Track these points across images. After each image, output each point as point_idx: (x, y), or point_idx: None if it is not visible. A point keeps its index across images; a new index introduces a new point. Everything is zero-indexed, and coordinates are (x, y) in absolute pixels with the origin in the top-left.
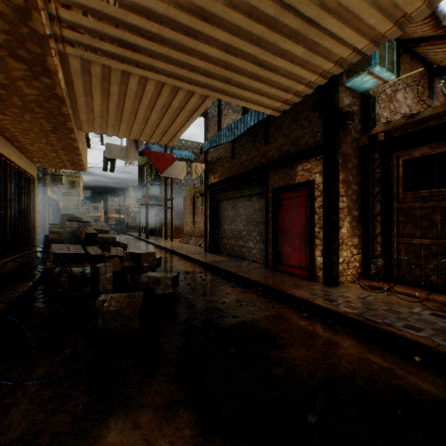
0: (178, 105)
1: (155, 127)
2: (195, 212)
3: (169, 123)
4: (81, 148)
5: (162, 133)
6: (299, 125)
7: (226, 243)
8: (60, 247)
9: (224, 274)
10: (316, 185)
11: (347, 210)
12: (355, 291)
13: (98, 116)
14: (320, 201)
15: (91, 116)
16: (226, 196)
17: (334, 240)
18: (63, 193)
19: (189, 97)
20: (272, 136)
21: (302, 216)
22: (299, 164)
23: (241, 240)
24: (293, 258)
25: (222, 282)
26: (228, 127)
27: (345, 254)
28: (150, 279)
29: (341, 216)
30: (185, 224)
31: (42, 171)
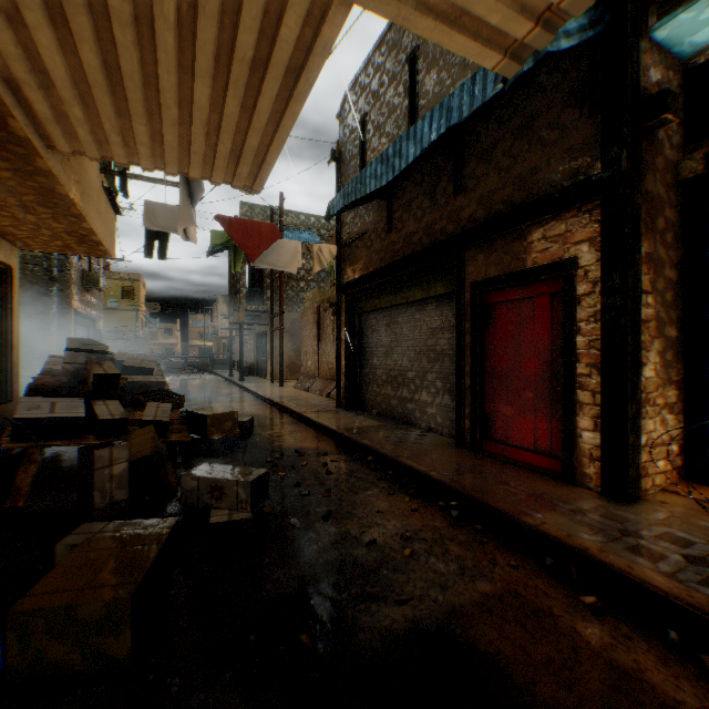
0: (255, 53)
1: (214, 137)
2: (321, 336)
3: (245, 122)
4: (78, 201)
5: (233, 155)
6: (535, 141)
7: (375, 392)
8: (35, 404)
9: (371, 460)
10: (580, 268)
11: (654, 324)
12: (690, 520)
13: (71, 98)
14: (592, 304)
15: (58, 101)
16: (375, 303)
17: (630, 395)
18: (112, 306)
19: (278, 15)
20: (472, 175)
21: (543, 339)
22: (535, 227)
23: (405, 388)
24: (519, 430)
25: (368, 479)
26: (380, 156)
27: (651, 426)
28: (203, 483)
29: (641, 338)
30: (305, 357)
31: (57, 264)
